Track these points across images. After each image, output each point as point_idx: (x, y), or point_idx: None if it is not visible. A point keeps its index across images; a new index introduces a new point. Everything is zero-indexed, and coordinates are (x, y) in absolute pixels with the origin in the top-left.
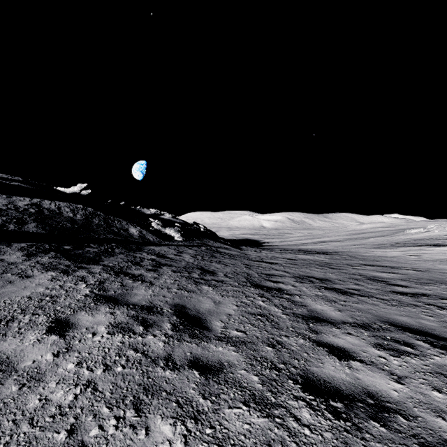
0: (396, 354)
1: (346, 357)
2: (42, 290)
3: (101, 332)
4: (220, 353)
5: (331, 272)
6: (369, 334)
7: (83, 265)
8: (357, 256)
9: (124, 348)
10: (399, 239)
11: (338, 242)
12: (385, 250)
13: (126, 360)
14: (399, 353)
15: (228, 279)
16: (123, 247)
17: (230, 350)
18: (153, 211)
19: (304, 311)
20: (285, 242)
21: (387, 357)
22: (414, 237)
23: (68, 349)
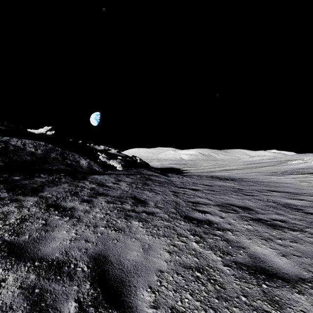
0: None
1: None
2: None
3: None
4: None
5: (247, 198)
6: None
7: (19, 197)
8: (259, 182)
9: None
10: (286, 168)
11: (238, 170)
12: (278, 177)
13: None
14: None
15: (158, 209)
16: (70, 177)
17: None
18: (102, 148)
19: (245, 258)
20: (199, 169)
21: None
22: (297, 167)
23: None
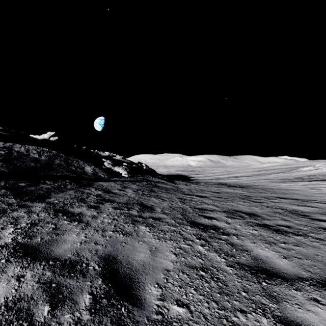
0: None
1: None
2: None
3: None
4: None
5: (254, 205)
6: None
7: (27, 203)
8: (268, 189)
9: None
10: (296, 175)
11: (248, 177)
12: (288, 184)
13: None
14: None
15: (165, 215)
16: (76, 183)
17: None
18: (107, 154)
19: (248, 260)
20: (207, 176)
21: None
22: (307, 174)
23: None
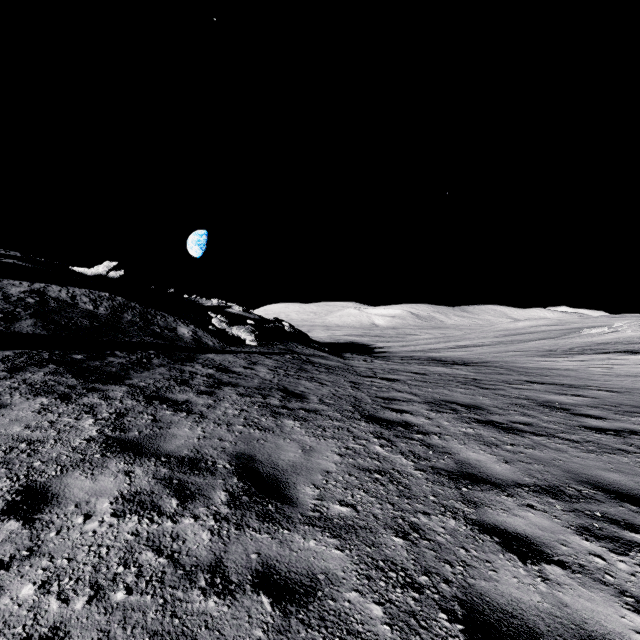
0: (619, 548)
1: (533, 557)
2: (18, 431)
3: (102, 511)
4: (311, 554)
5: (482, 393)
6: (565, 508)
7: (97, 386)
8: (516, 369)
9: (137, 547)
10: (575, 343)
11: (484, 347)
12: (555, 359)
13: (137, 574)
14: (625, 547)
15: (325, 406)
16: (167, 356)
17: (329, 545)
18: (215, 303)
19: (449, 464)
20: (407, 346)
21: (605, 555)
22: (596, 340)
23: (31, 551)
